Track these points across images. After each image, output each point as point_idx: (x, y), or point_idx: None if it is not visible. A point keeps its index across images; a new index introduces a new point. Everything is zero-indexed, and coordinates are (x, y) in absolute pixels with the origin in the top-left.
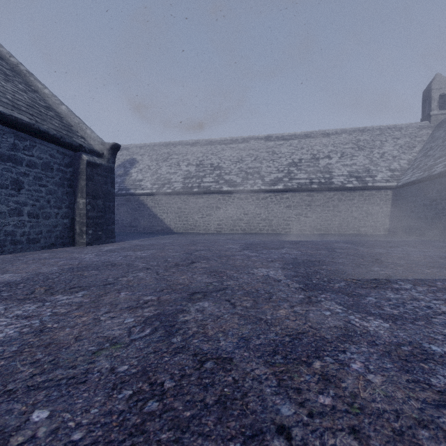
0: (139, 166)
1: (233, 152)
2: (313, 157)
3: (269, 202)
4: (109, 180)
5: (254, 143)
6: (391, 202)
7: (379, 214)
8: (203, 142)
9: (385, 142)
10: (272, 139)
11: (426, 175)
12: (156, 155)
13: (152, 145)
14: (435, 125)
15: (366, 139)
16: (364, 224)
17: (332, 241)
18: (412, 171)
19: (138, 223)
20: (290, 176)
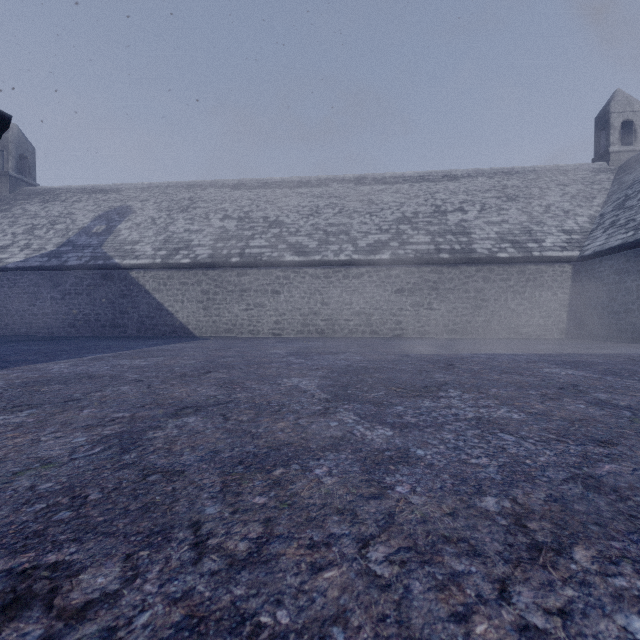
0: (136, 219)
1: (302, 201)
2: (436, 210)
3: (366, 283)
4: None
5: (338, 187)
6: (571, 284)
7: (551, 304)
8: (252, 183)
9: (547, 190)
10: (367, 182)
11: None
12: (169, 201)
13: (164, 187)
14: (616, 167)
15: (517, 185)
16: (526, 322)
17: (513, 358)
18: (606, 232)
19: (127, 320)
20: (401, 239)
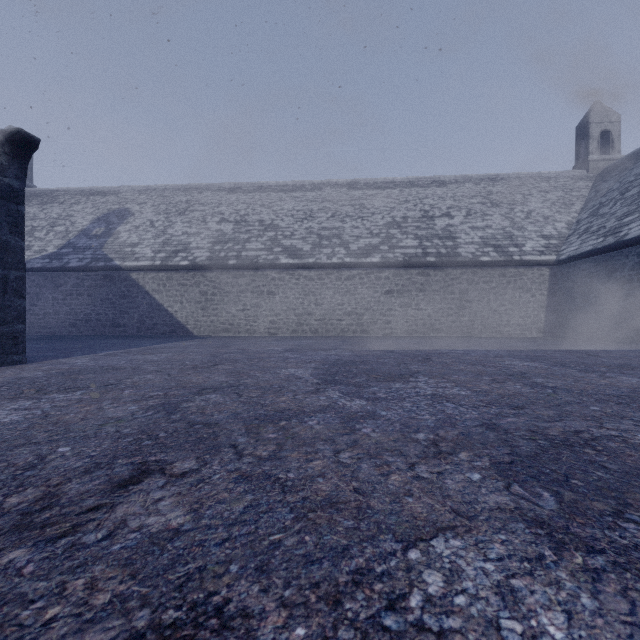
0: (134, 222)
1: (296, 204)
2: (424, 215)
3: (357, 284)
4: (5, 216)
5: (331, 191)
6: (549, 286)
7: (530, 305)
8: (247, 187)
9: (530, 196)
10: (360, 187)
11: (613, 241)
12: (166, 204)
13: (161, 190)
14: (594, 175)
15: (502, 192)
16: (507, 322)
17: (485, 353)
18: (580, 238)
19: (128, 319)
20: (390, 243)
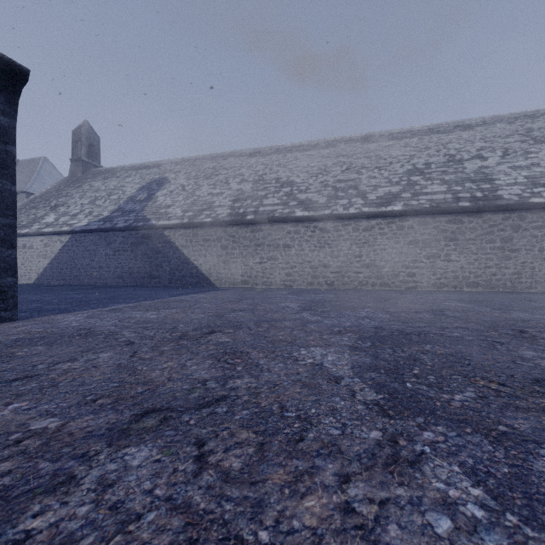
0: (170, 187)
1: (311, 161)
2: (450, 159)
3: (376, 235)
4: None
5: (345, 147)
6: None
7: None
8: (265, 151)
9: None
10: (374, 140)
11: None
12: (196, 171)
13: (193, 160)
14: None
15: None
16: None
17: None
18: None
19: (161, 272)
20: (413, 190)
